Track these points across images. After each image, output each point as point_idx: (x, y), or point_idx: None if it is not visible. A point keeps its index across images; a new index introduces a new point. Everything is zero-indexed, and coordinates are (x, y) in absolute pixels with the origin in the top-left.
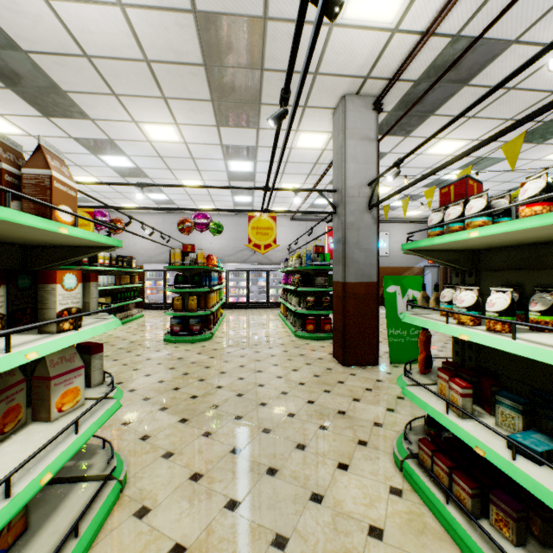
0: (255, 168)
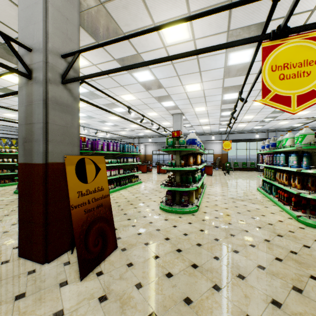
0: None
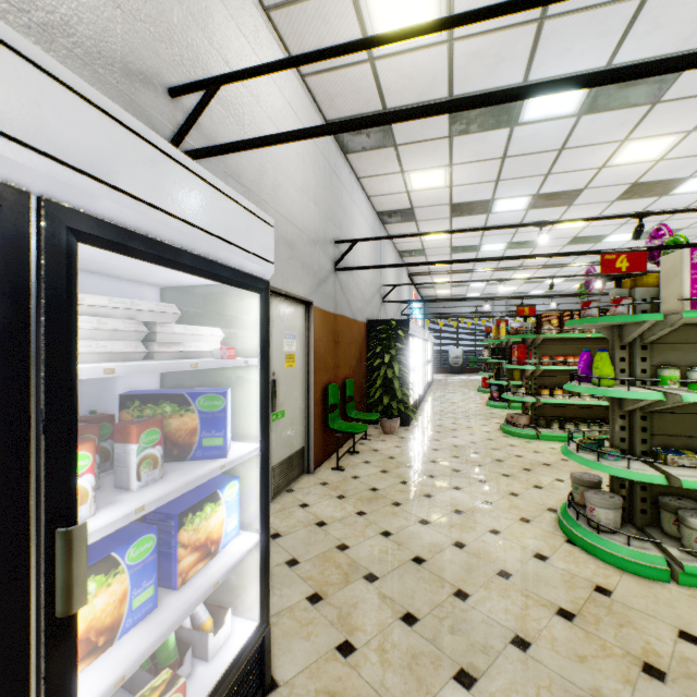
0: (610, 242)
